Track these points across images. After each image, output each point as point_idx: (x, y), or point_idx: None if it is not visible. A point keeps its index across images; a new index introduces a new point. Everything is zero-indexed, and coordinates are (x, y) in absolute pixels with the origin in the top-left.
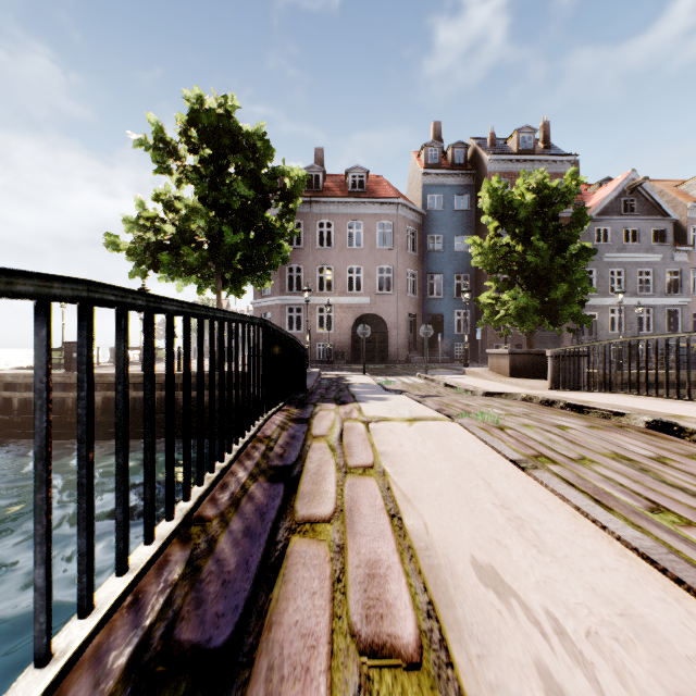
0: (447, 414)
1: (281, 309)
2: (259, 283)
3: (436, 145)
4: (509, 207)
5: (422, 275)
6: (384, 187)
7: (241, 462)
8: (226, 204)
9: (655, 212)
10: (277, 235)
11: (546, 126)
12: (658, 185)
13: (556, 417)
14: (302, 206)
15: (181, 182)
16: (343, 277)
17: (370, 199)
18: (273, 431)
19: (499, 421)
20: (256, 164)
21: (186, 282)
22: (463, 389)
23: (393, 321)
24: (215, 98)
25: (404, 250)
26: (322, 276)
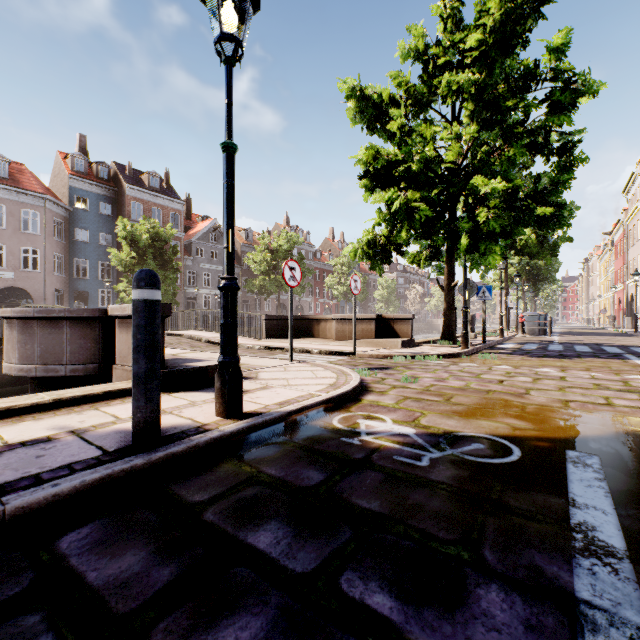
0: None
1: None
2: None
3: (83, 157)
4: (135, 237)
5: (69, 259)
6: (29, 178)
7: None
8: None
9: None
10: None
11: (168, 175)
12: None
13: None
14: None
15: None
16: None
17: (15, 188)
18: None
19: None
20: None
21: None
22: None
23: (40, 295)
24: None
25: (51, 237)
26: None
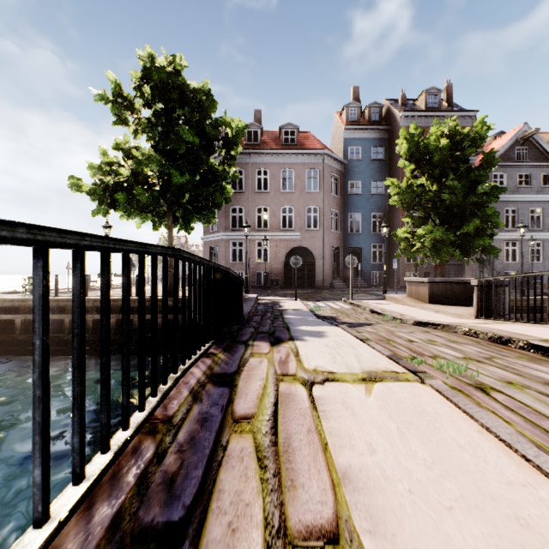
0: (409, 369)
1: (225, 243)
2: (205, 220)
3: (355, 105)
4: (424, 151)
5: (344, 214)
6: (312, 141)
7: (90, 510)
8: (175, 150)
9: (544, 159)
10: (220, 178)
11: (449, 88)
12: (546, 136)
13: (529, 364)
14: (243, 156)
15: (136, 132)
16: (277, 216)
17: (300, 150)
18: (180, 403)
19: (468, 372)
20: (201, 116)
21: (144, 220)
22: (391, 317)
23: (319, 253)
24: (165, 57)
25: (328, 193)
26: (260, 216)
